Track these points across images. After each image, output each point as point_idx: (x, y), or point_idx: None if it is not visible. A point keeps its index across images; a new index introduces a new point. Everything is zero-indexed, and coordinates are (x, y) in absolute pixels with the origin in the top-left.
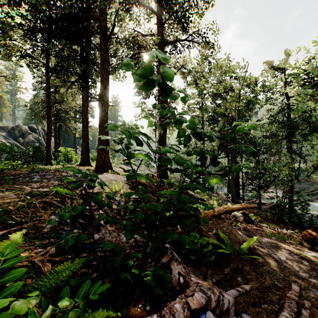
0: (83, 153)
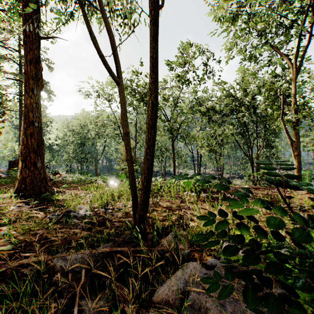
0: None
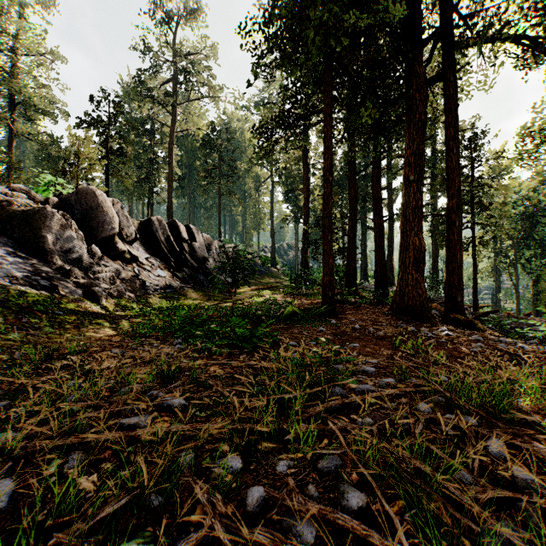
0: (363, 273)
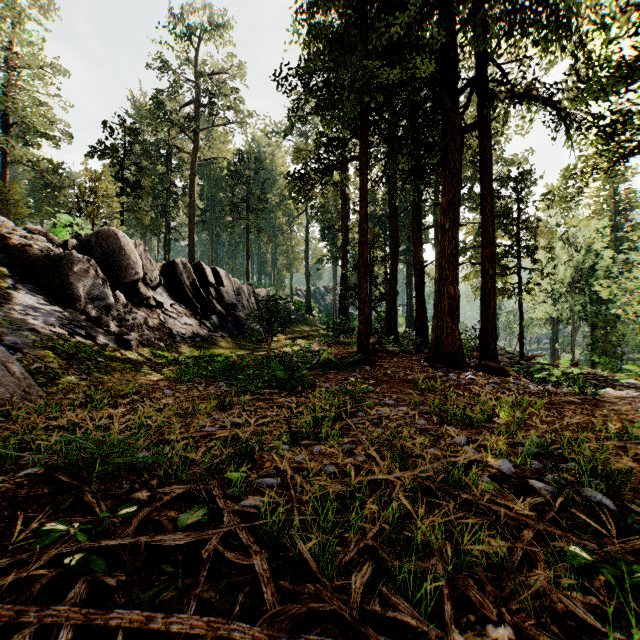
0: (408, 320)
